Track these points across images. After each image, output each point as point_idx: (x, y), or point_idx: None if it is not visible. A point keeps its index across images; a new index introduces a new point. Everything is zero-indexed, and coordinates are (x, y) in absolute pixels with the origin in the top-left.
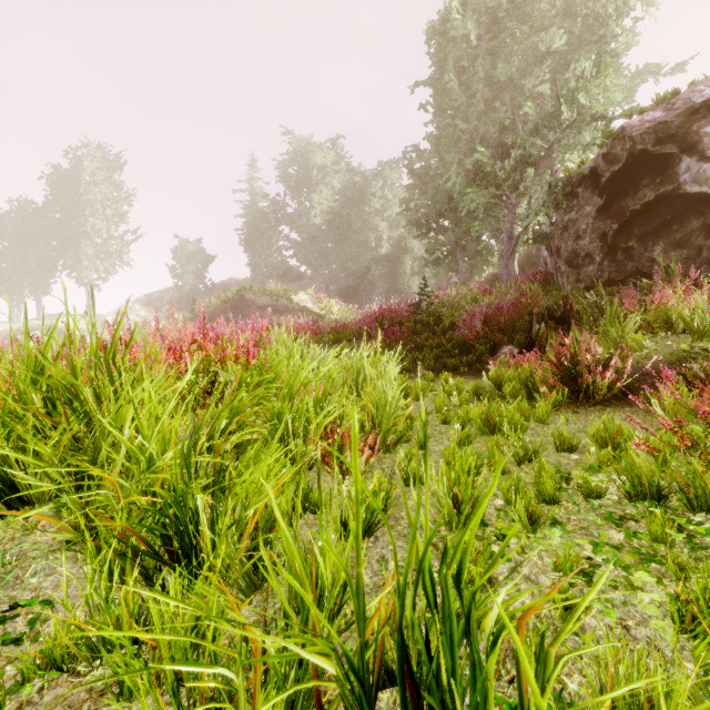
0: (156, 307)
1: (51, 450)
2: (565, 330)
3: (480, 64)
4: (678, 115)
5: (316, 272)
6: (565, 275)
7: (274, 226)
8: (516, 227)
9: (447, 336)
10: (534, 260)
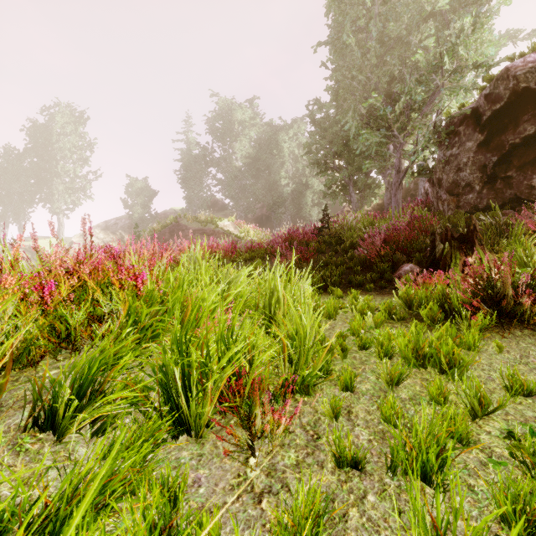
0: (112, 231)
1: None
2: (468, 249)
3: (373, 26)
4: None
5: (237, 204)
6: (446, 203)
7: (204, 168)
8: (403, 163)
9: (349, 255)
10: (412, 192)
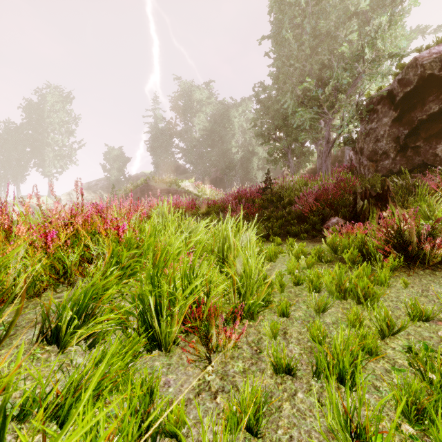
0: (93, 191)
1: None
2: (383, 205)
3: (307, 23)
4: None
5: (196, 168)
6: (366, 167)
7: (169, 139)
8: (332, 135)
9: (287, 210)
10: (339, 159)
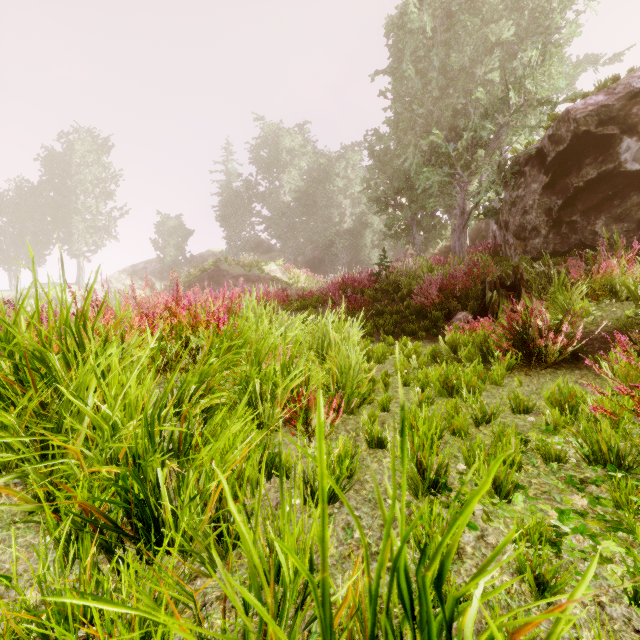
0: (141, 277)
1: (14, 419)
2: (515, 297)
3: (435, 54)
4: (619, 99)
5: (285, 245)
6: (513, 247)
7: (247, 204)
8: (468, 204)
9: (405, 303)
10: (483, 233)
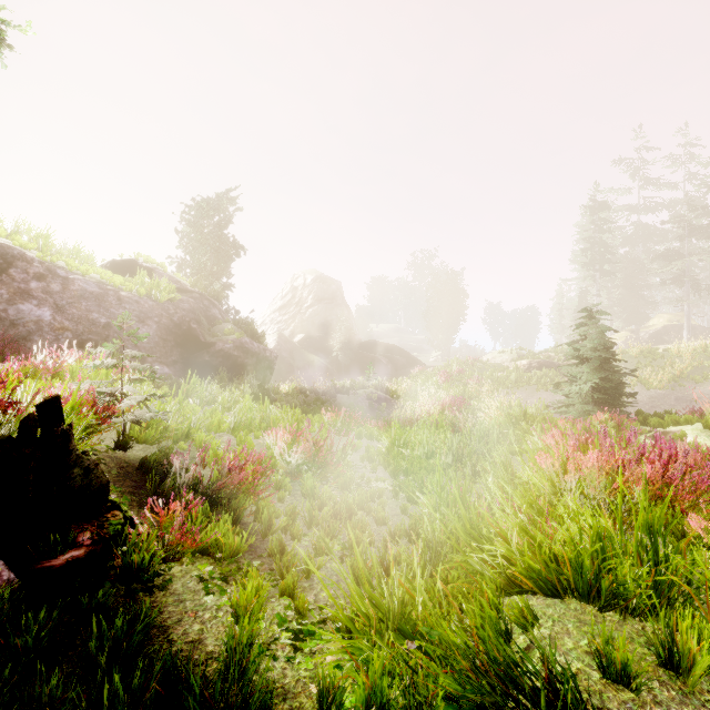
0: None
1: None
2: None
3: None
4: None
5: None
6: None
7: None
8: None
9: None
10: None
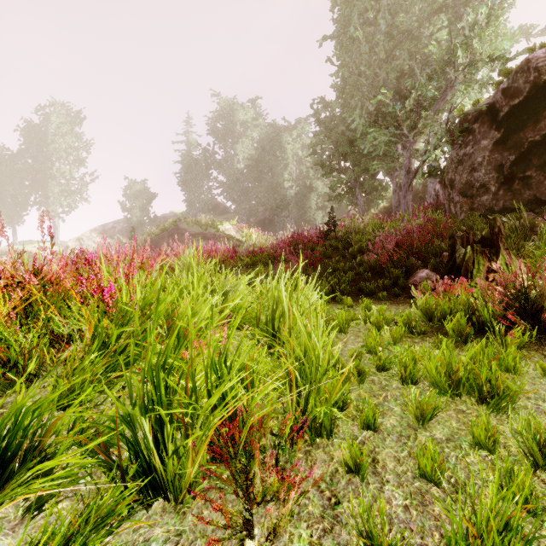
0: (110, 235)
1: None
2: (492, 253)
3: (382, 18)
4: None
5: (239, 207)
6: (458, 205)
7: (205, 170)
8: (413, 163)
9: (358, 260)
10: (420, 195)
